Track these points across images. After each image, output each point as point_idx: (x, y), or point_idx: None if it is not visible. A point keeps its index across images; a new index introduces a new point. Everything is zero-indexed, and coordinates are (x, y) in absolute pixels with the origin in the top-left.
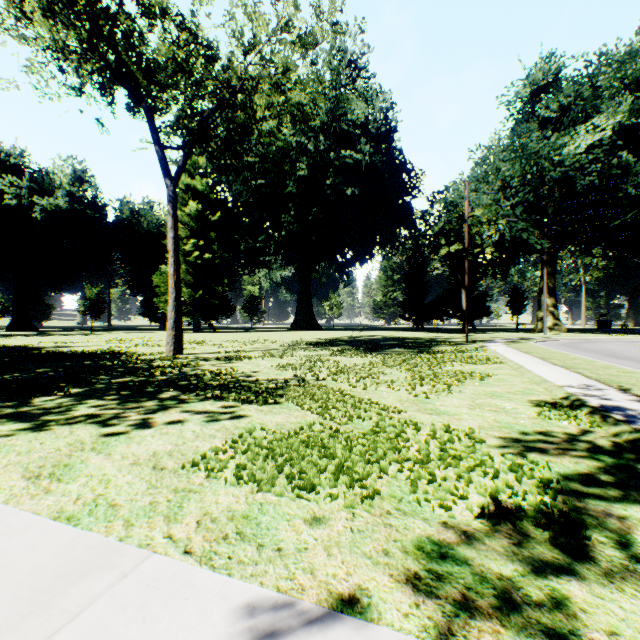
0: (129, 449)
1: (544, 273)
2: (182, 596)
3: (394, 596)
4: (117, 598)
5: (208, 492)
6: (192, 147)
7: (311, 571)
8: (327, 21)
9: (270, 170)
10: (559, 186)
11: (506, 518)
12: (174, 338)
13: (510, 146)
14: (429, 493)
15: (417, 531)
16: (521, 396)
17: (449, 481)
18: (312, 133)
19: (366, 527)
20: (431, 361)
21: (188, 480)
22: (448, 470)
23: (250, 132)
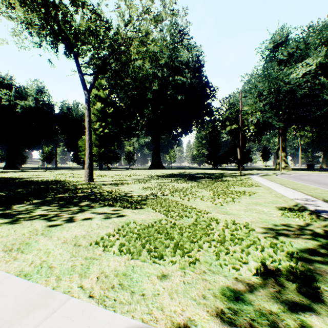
0: (62, 234)
1: (280, 139)
2: (86, 325)
3: (210, 325)
4: (49, 326)
5: (104, 259)
6: (98, 74)
7: (161, 308)
8: (168, 9)
9: (138, 86)
10: (288, 95)
11: (270, 275)
12: (88, 173)
13: (262, 74)
14: (226, 260)
15: (221, 283)
16: (271, 204)
17: (237, 253)
18: (160, 67)
19: (192, 281)
20: (222, 185)
21: (93, 252)
22: (236, 246)
23: (128, 66)
